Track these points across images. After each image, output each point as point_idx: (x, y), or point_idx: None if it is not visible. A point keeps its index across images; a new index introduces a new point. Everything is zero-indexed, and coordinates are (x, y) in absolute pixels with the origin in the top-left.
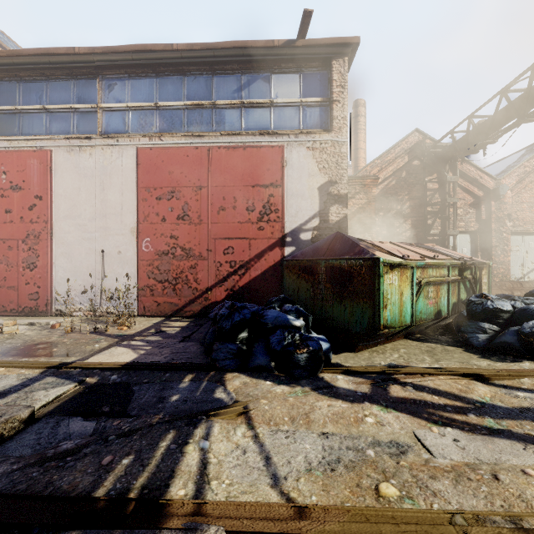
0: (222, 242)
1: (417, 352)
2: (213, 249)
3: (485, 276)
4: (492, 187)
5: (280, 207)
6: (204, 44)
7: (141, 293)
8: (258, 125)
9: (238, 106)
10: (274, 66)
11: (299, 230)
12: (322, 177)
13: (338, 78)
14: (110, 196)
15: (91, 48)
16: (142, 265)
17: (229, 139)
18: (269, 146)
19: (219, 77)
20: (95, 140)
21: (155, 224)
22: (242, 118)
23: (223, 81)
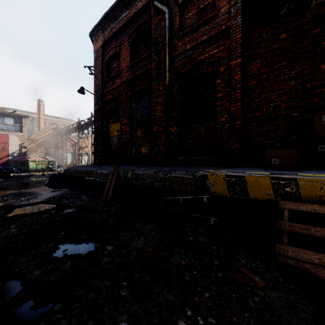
0: None
1: None
2: None
3: (57, 163)
4: (76, 142)
5: (8, 148)
6: None
7: None
8: (0, 128)
9: None
10: (6, 115)
11: (13, 153)
12: (20, 142)
13: (24, 122)
14: None
15: None
16: None
17: None
18: (4, 134)
19: None
20: None
21: None
22: None
23: None
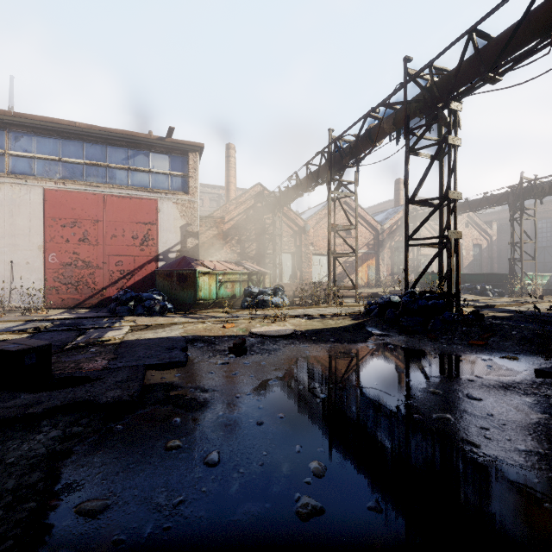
0: (114, 258)
1: None
2: (107, 262)
3: (268, 279)
4: (303, 225)
5: (156, 237)
6: (101, 127)
7: (48, 292)
8: (140, 184)
9: (126, 169)
10: (152, 148)
11: (168, 252)
12: (183, 221)
13: (192, 164)
14: (19, 221)
15: (2, 111)
16: (49, 272)
17: (119, 191)
18: (148, 199)
19: (111, 148)
20: (4, 178)
21: (60, 244)
22: (129, 178)
23: (115, 151)
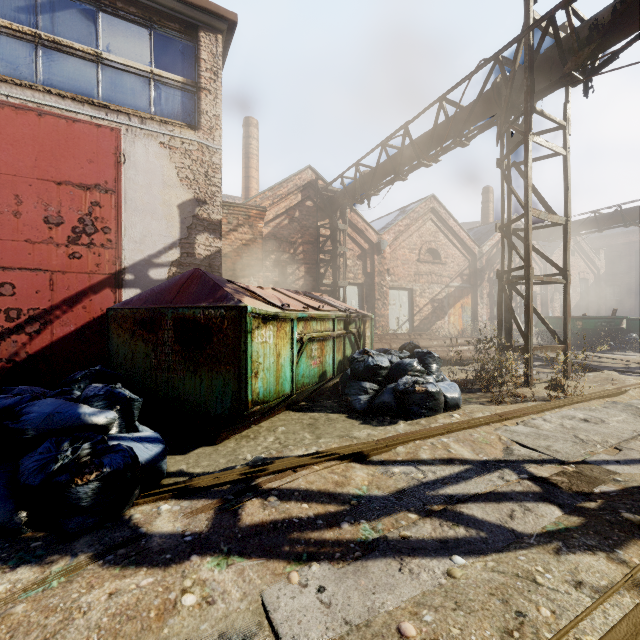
0: None
1: (298, 428)
2: None
3: (368, 329)
4: (376, 241)
5: (114, 225)
6: None
7: None
8: (71, 84)
9: (27, 38)
10: None
11: (147, 264)
12: (185, 191)
13: (208, 59)
14: None
15: None
16: None
17: (4, 89)
18: (91, 123)
19: None
20: None
21: None
22: (37, 62)
23: None
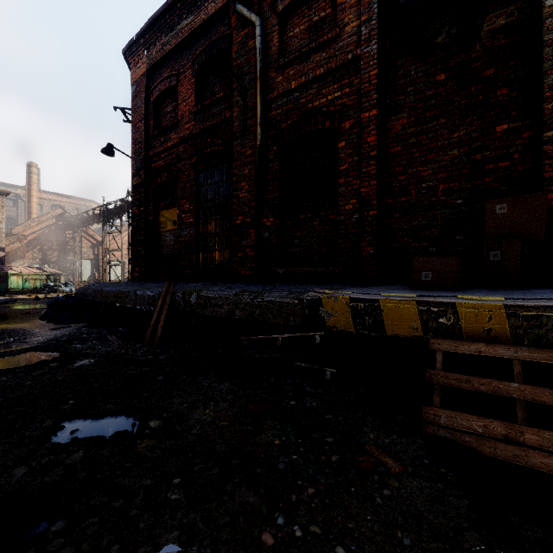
0: None
1: None
2: None
3: (63, 278)
4: (100, 240)
5: None
6: None
7: None
8: None
9: None
10: None
11: None
12: None
13: (1, 203)
14: None
15: None
16: None
17: None
18: None
19: None
20: None
21: None
22: None
23: None
